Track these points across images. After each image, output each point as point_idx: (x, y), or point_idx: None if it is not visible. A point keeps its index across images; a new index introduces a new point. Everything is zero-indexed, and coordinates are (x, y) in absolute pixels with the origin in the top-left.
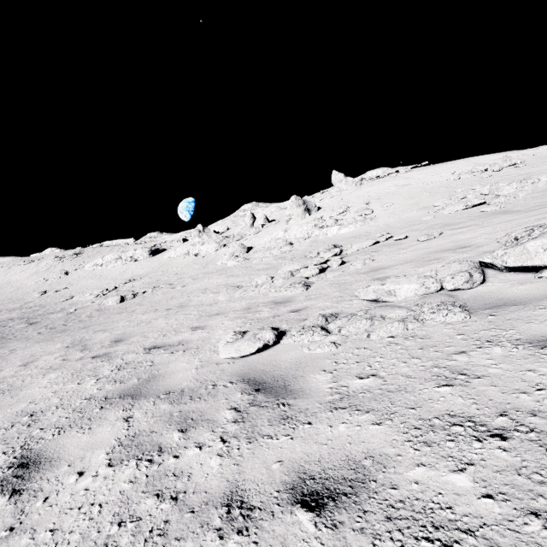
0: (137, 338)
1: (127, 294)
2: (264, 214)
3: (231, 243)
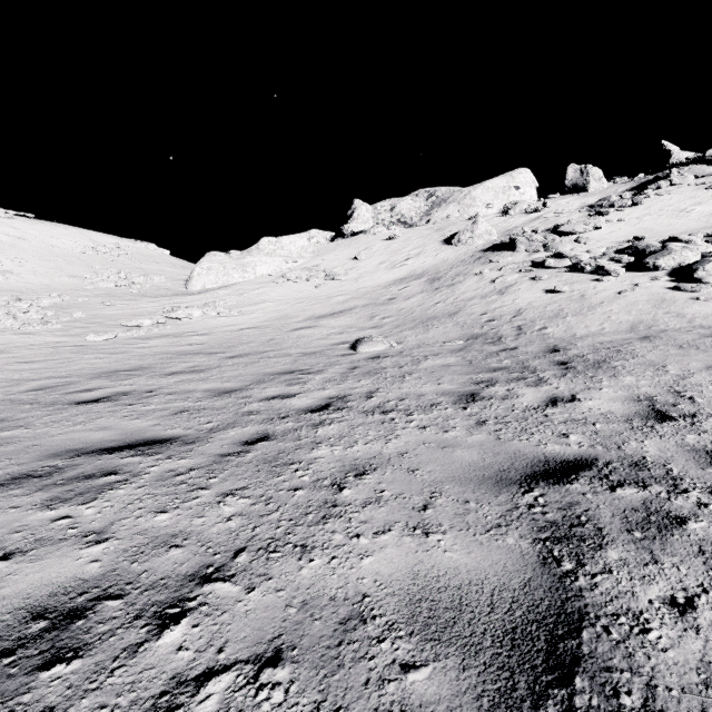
0: None
1: None
2: None
3: None
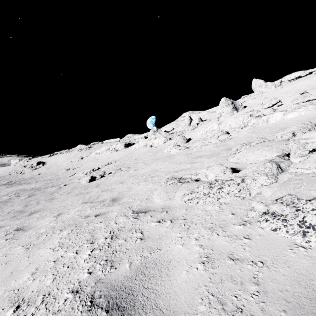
0: None
1: (98, 174)
2: (198, 116)
3: (174, 137)
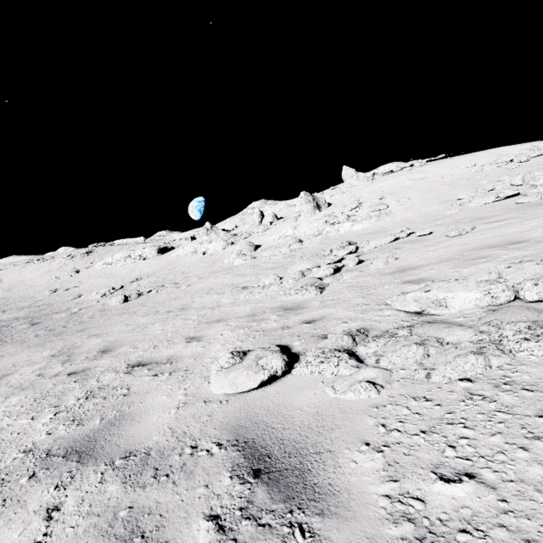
0: (125, 349)
1: (132, 293)
2: (272, 212)
3: (238, 241)
